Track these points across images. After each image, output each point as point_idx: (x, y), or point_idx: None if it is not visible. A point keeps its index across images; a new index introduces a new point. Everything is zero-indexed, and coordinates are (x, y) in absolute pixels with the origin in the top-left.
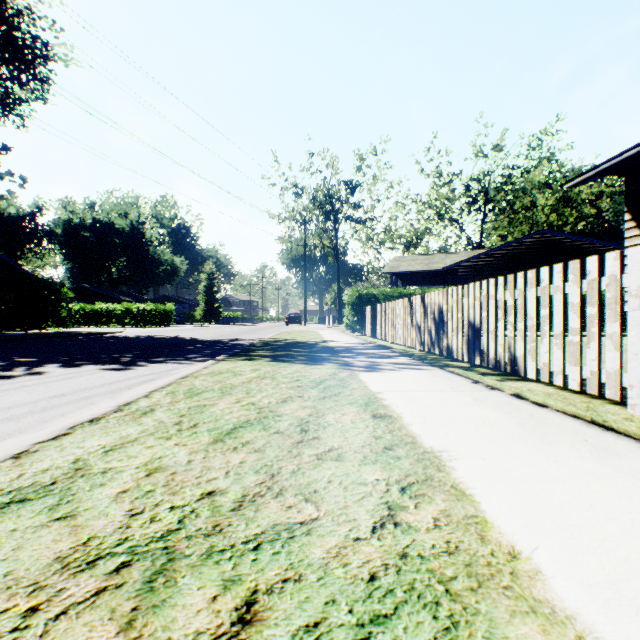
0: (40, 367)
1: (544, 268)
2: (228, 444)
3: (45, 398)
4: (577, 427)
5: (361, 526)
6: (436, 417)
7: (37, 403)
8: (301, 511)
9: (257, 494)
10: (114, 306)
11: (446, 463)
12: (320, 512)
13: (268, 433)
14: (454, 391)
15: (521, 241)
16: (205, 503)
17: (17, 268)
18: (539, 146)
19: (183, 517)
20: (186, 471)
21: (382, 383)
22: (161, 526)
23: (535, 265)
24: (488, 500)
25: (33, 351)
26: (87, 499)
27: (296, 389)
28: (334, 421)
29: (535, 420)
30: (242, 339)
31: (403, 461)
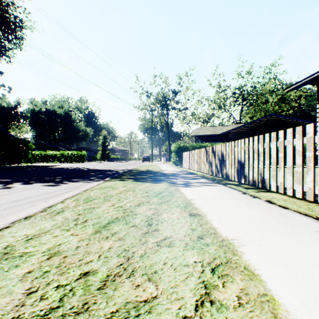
0: (11, 184)
1: (281, 131)
2: (103, 234)
3: (8, 202)
4: (310, 222)
5: (187, 304)
6: (226, 215)
7: (2, 205)
8: (145, 290)
9: (117, 274)
10: (56, 152)
11: (237, 248)
12: (158, 291)
13: (128, 226)
14: (233, 199)
15: (261, 119)
16: (81, 282)
17: (7, 133)
18: (269, 72)
19: (63, 295)
20: (73, 255)
21: (193, 194)
22: (46, 304)
23: (268, 131)
24: (271, 280)
25: (10, 175)
26: (2, 279)
27: (146, 197)
28: (167, 218)
29: (284, 217)
30: (119, 169)
31: (210, 247)
